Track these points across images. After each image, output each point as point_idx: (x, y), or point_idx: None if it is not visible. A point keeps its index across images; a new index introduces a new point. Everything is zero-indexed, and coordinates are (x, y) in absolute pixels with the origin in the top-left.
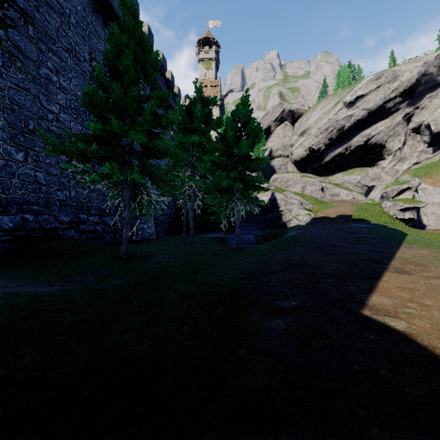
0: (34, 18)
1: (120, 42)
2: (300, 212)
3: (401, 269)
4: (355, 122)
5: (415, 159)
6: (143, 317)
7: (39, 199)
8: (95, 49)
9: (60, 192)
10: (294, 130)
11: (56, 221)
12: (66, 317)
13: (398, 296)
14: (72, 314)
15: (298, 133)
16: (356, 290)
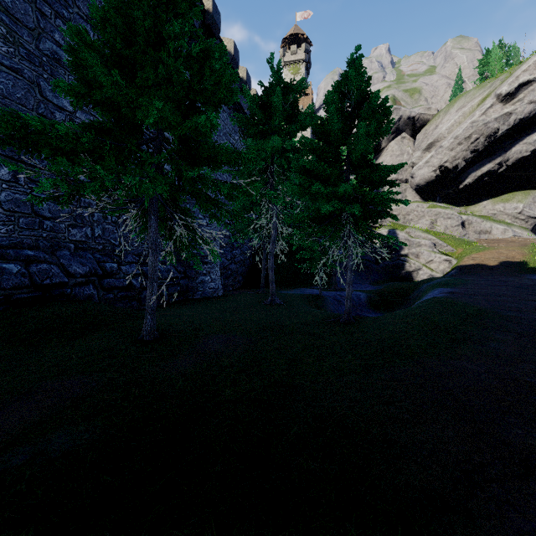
0: None
1: None
2: (434, 258)
3: None
4: (517, 122)
5: None
6: None
7: (39, 240)
8: None
9: (76, 229)
10: (416, 144)
11: (61, 273)
12: None
13: None
14: None
15: (421, 148)
16: None
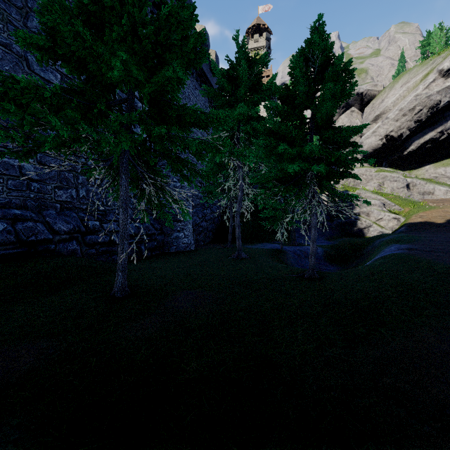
0: None
1: None
2: (383, 216)
3: None
4: None
5: None
6: None
7: (27, 200)
8: None
9: (61, 190)
10: (364, 117)
11: (46, 231)
12: None
13: None
14: None
15: (369, 119)
16: None
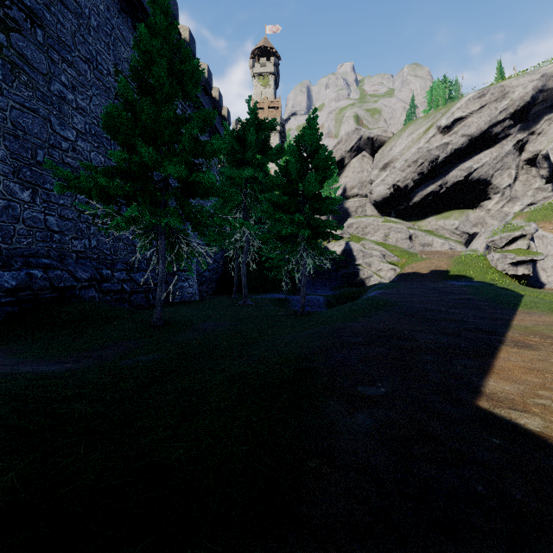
0: (43, 19)
1: (152, 47)
2: (383, 267)
3: (523, 343)
4: (453, 151)
5: (530, 199)
6: (179, 409)
7: (50, 250)
8: (122, 59)
9: (77, 241)
10: (374, 163)
11: (71, 278)
12: (75, 409)
13: (524, 381)
14: (84, 404)
15: (379, 167)
16: (465, 371)
